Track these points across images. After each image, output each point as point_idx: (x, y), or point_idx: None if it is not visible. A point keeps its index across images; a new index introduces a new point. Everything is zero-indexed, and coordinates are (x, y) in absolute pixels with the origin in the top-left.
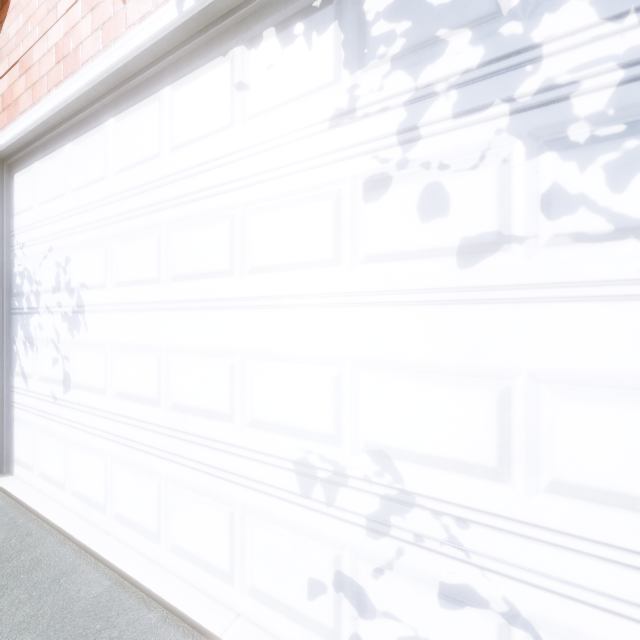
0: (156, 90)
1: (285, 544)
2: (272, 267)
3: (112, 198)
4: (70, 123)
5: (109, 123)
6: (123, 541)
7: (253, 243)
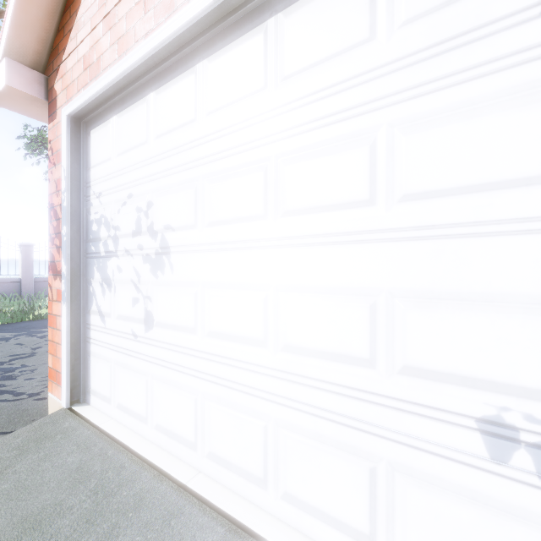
0: (261, 21)
1: (461, 514)
2: (439, 191)
3: (204, 139)
4: (154, 73)
5: (200, 65)
6: (217, 480)
7: (407, 166)
